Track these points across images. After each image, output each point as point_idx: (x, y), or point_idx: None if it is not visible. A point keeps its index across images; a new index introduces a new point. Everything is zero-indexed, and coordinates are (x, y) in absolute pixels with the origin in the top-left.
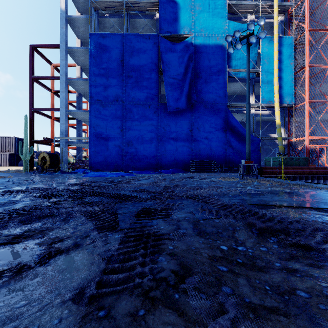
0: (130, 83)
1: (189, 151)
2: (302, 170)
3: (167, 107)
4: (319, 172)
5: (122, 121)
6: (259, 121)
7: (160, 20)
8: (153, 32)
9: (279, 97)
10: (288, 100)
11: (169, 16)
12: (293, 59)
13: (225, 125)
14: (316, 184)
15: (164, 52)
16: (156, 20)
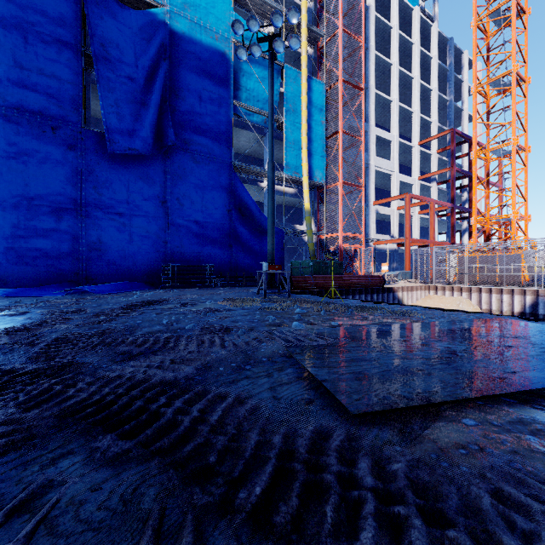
0: None
1: (159, 245)
2: (342, 281)
3: (105, 143)
4: (360, 284)
5: None
6: (280, 204)
7: None
8: None
9: (308, 168)
10: (319, 176)
11: None
12: (325, 116)
13: (230, 201)
14: (378, 303)
15: (98, 14)
16: None
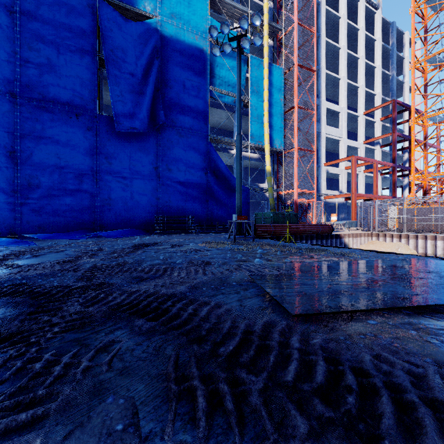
0: (33, 64)
1: (153, 200)
2: (297, 228)
3: (114, 124)
4: (312, 231)
5: (13, 134)
6: (246, 166)
7: None
8: None
9: (269, 138)
10: (278, 144)
11: None
12: (283, 95)
13: (207, 166)
14: (325, 246)
15: (109, 28)
16: None
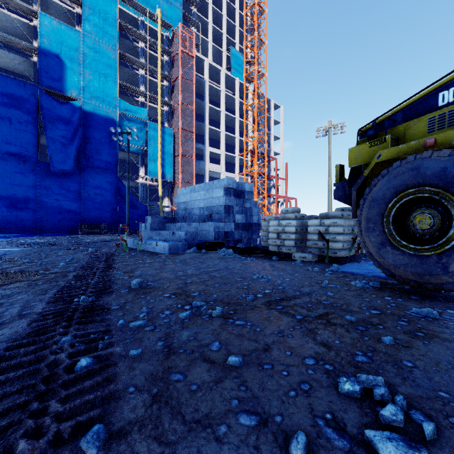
0: None
1: (78, 214)
2: None
3: (50, 167)
4: None
5: None
6: (153, 188)
7: (40, 71)
8: (27, 68)
9: (162, 174)
10: (169, 177)
11: (53, 71)
12: (173, 146)
13: (117, 192)
14: None
15: (46, 108)
16: (34, 64)
